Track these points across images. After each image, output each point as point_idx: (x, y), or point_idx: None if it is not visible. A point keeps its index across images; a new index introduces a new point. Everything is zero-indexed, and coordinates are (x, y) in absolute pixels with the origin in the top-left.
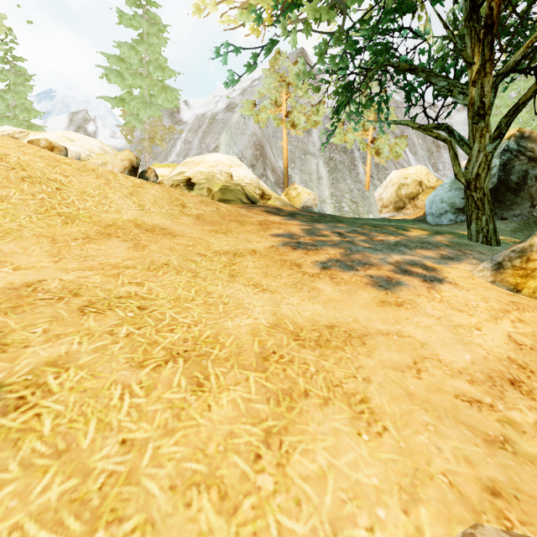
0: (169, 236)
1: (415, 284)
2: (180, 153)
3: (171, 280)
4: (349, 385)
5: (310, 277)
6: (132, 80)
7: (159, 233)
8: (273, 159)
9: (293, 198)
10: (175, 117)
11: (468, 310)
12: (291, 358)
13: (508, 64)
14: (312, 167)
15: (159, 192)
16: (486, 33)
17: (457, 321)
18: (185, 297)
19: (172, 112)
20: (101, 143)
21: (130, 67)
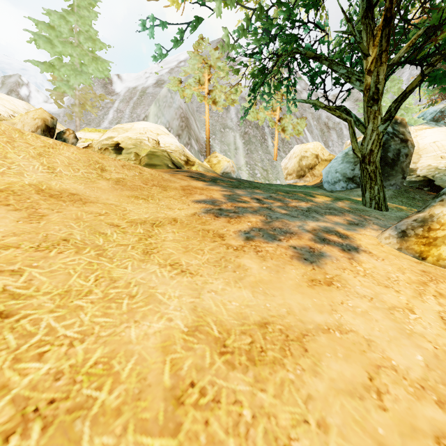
0: (78, 202)
1: (337, 255)
2: (113, 120)
3: (66, 263)
4: (301, 443)
5: (235, 251)
6: (62, 48)
7: (66, 200)
8: (196, 131)
9: (214, 165)
10: (108, 88)
11: (393, 285)
12: (216, 394)
13: (395, 59)
14: (230, 139)
15: (75, 154)
16: (384, 26)
17: (389, 302)
18: (78, 289)
19: (105, 84)
20: (28, 104)
21: (60, 35)
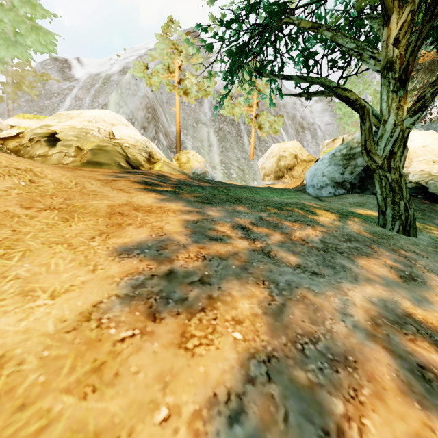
0: None
1: None
2: (70, 109)
3: None
4: None
5: None
6: None
7: None
8: (166, 124)
9: (184, 163)
10: (66, 72)
11: None
12: None
13: None
14: (204, 135)
15: None
16: None
17: None
18: None
19: (62, 67)
20: None
21: None
